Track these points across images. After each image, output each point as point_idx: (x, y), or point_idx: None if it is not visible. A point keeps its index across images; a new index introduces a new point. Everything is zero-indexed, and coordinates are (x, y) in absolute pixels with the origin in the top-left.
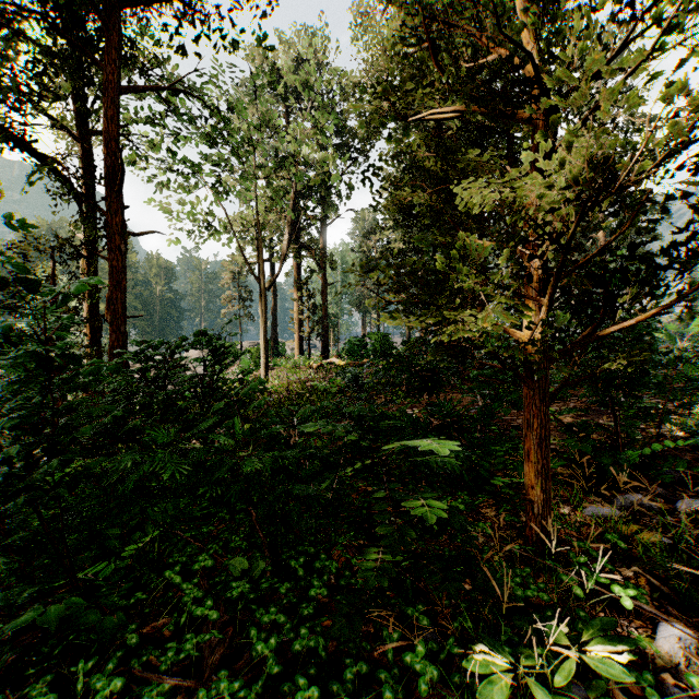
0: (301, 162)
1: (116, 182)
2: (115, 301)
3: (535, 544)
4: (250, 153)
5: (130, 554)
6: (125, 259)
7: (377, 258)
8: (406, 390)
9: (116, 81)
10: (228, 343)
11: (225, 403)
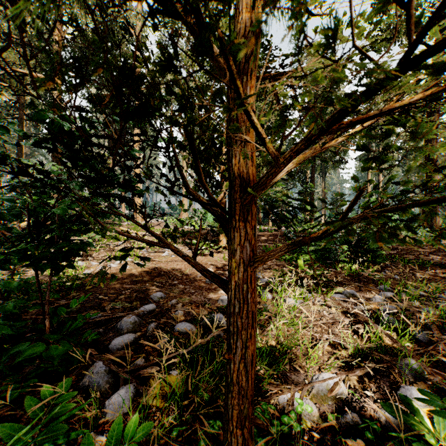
0: None
1: None
2: None
3: None
4: None
5: None
6: None
7: None
8: None
9: None
10: None
11: None
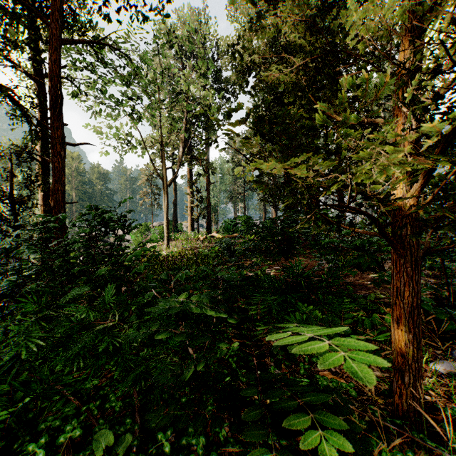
0: (192, 100)
1: (57, 107)
2: (56, 192)
3: (406, 414)
4: (156, 91)
5: (5, 418)
6: (64, 161)
7: (243, 166)
8: (267, 255)
9: (57, 34)
10: (144, 223)
11: (111, 268)
